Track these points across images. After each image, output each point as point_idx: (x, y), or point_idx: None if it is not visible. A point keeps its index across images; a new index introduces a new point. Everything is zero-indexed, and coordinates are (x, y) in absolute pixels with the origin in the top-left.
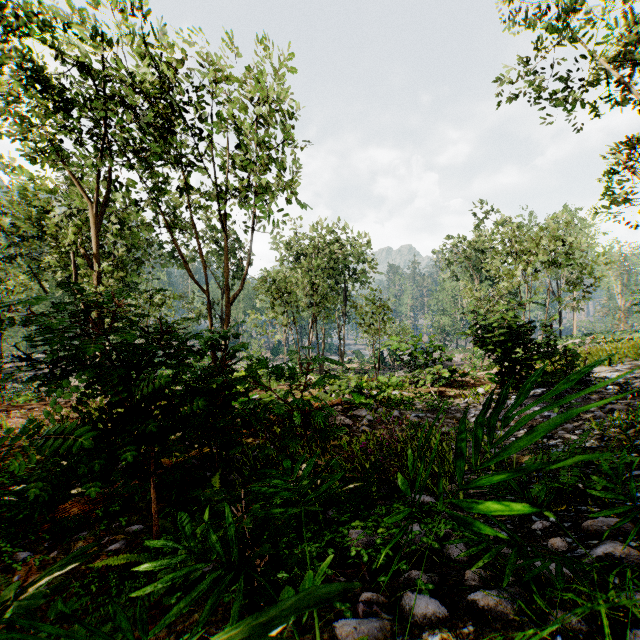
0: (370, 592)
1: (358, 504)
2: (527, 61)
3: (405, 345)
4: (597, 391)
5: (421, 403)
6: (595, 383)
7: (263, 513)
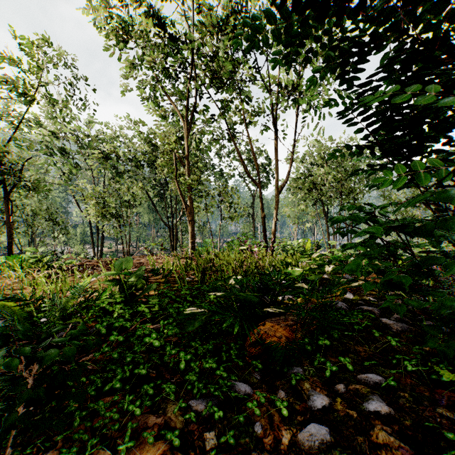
0: None
1: None
2: None
3: None
4: None
5: None
6: None
7: None
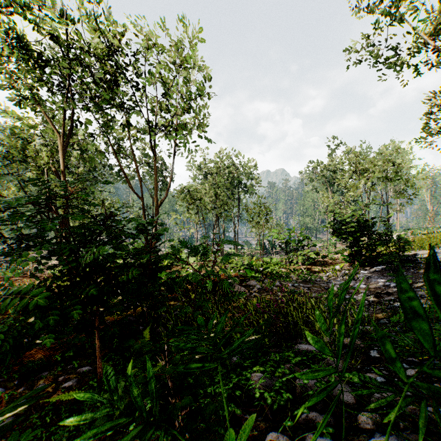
0: (275, 432)
1: (256, 352)
2: (368, 36)
3: (283, 235)
4: (422, 267)
5: (295, 276)
6: (420, 262)
7: (184, 367)
